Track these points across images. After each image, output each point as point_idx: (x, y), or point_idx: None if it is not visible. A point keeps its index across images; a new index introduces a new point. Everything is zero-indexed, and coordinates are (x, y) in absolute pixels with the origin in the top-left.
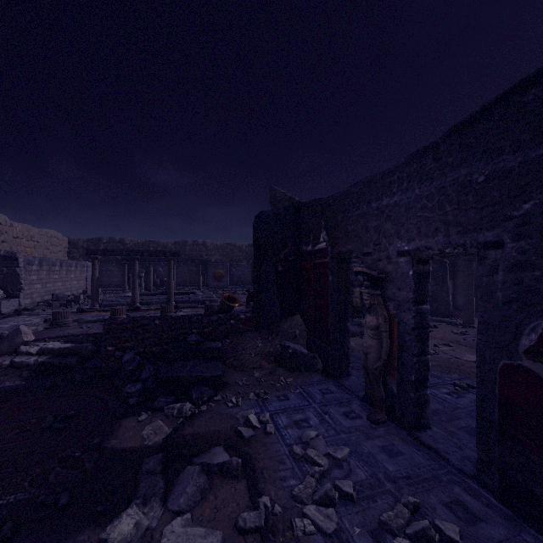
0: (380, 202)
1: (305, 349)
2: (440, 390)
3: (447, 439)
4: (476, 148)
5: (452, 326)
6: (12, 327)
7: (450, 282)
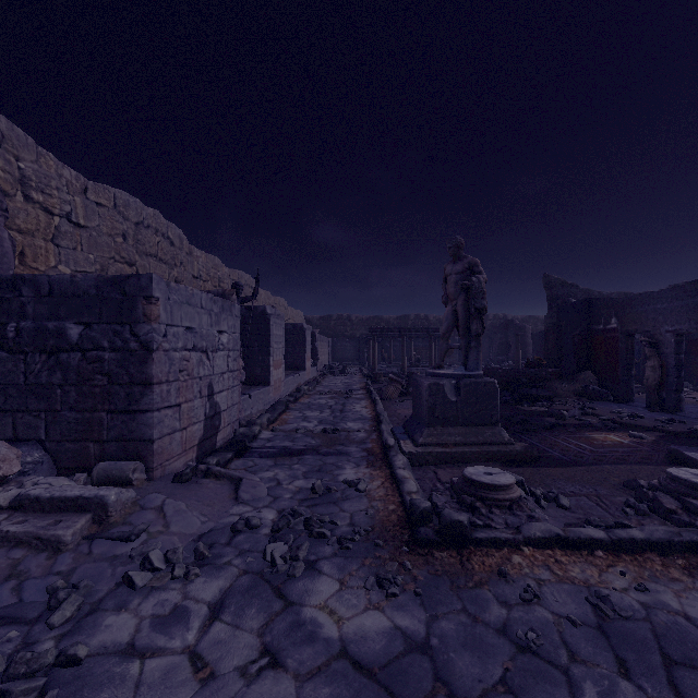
0: (655, 306)
1: (600, 388)
2: None
3: (692, 414)
4: None
5: None
6: (345, 383)
7: None
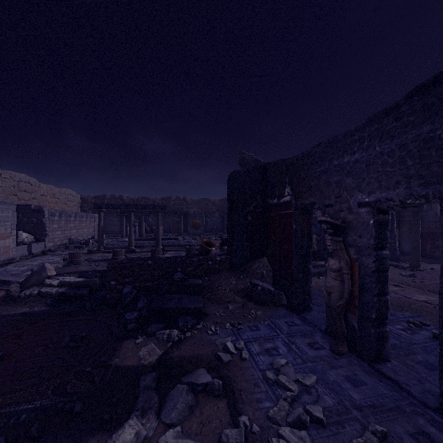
0: (341, 159)
1: (271, 287)
2: (395, 326)
3: (407, 372)
4: (439, 106)
5: (399, 269)
6: (39, 264)
7: (395, 231)
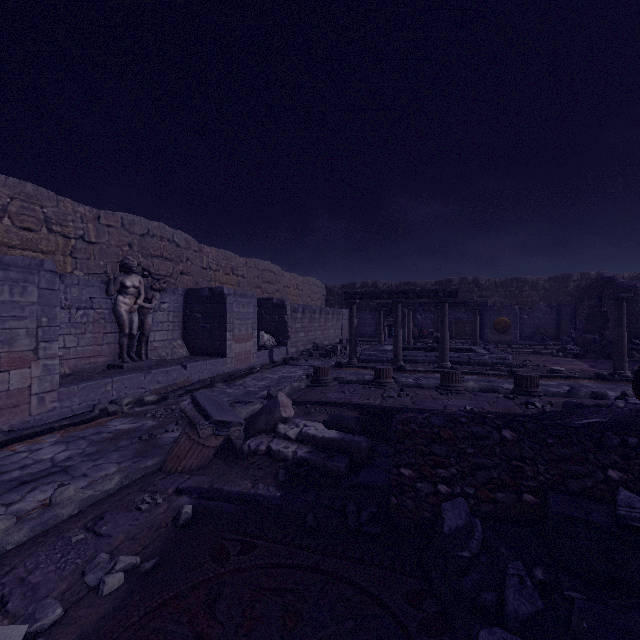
0: None
1: None
2: None
3: None
4: None
5: None
6: (279, 379)
7: None
